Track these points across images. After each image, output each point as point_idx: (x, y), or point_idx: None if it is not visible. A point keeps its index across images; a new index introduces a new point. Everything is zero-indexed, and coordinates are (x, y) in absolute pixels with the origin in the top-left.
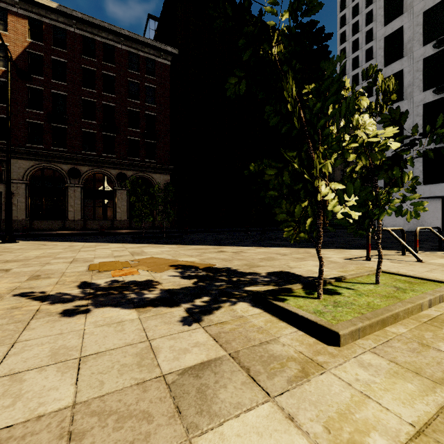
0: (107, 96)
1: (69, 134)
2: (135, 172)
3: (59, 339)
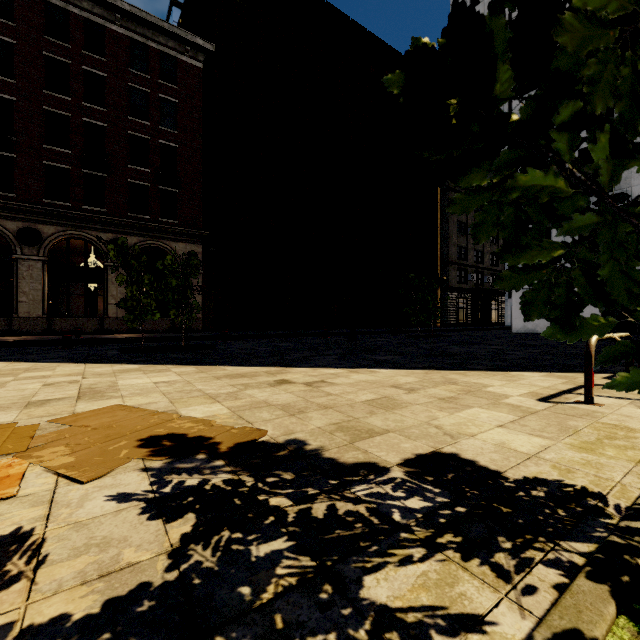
0: (92, 108)
1: (19, 169)
2: (142, 238)
3: None
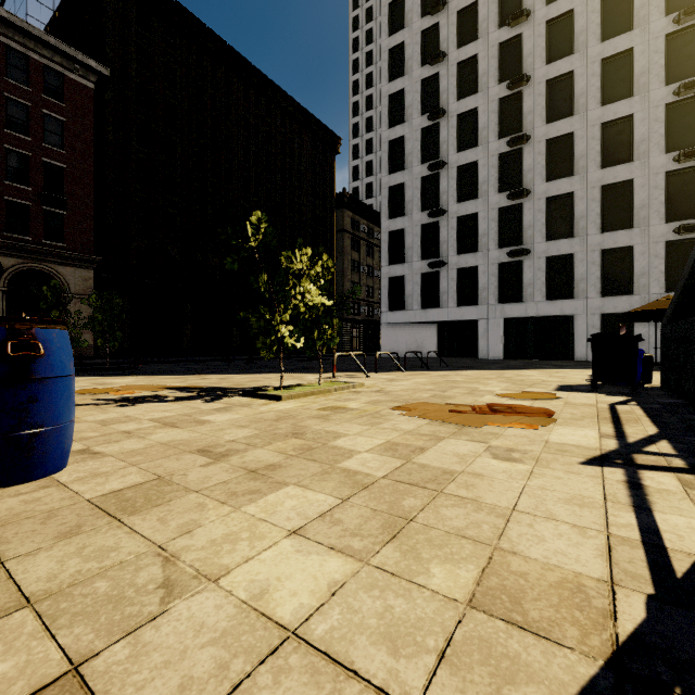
0: None
1: None
2: (21, 260)
3: (139, 410)
